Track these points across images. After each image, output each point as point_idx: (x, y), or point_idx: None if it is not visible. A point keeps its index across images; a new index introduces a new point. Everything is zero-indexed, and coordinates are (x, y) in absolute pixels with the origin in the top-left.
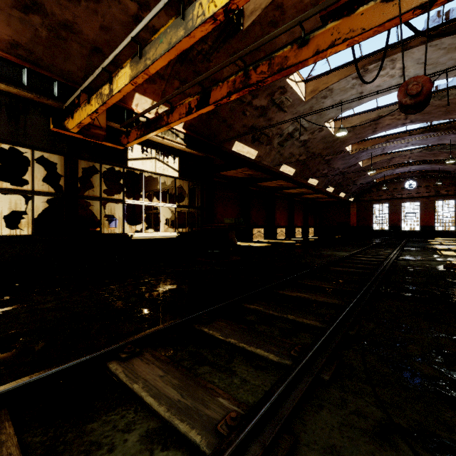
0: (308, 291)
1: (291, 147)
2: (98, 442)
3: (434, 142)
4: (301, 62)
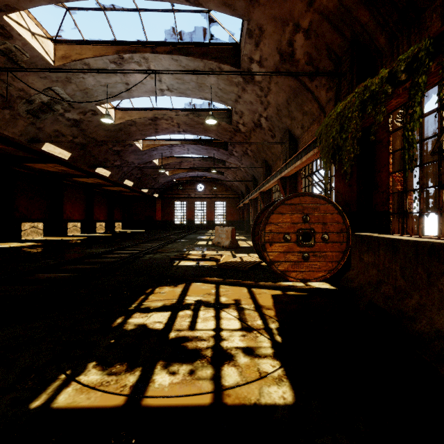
0: None
1: (55, 123)
2: None
3: (206, 154)
4: None
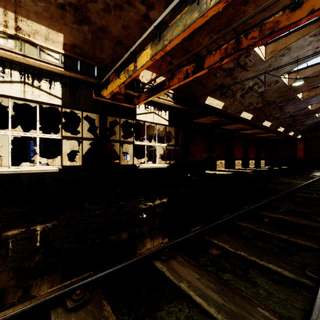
0: (287, 214)
1: (250, 98)
2: None
3: None
4: (293, 23)
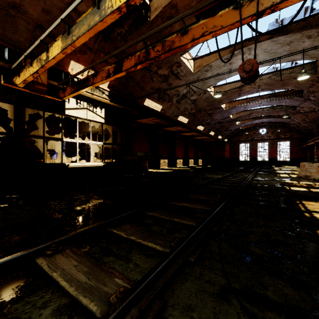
0: (191, 202)
1: (185, 104)
2: (19, 317)
3: (276, 103)
4: (183, 45)
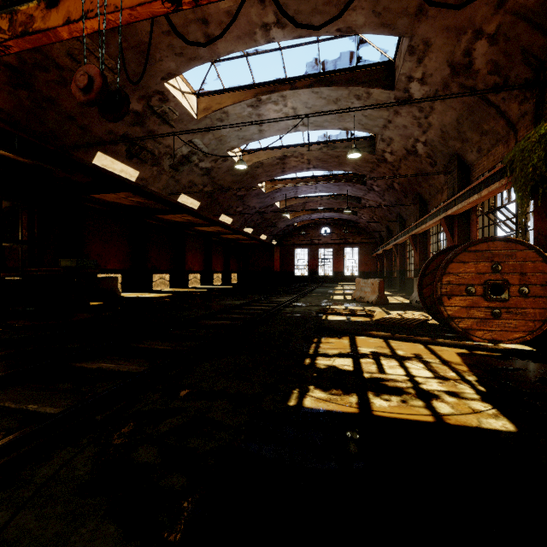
0: (124, 359)
1: (190, 174)
2: None
3: (337, 191)
4: (48, 29)
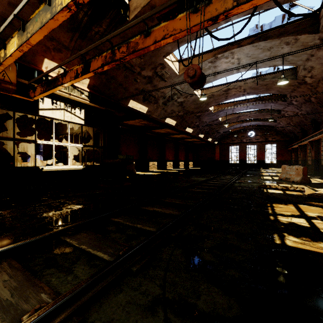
0: (163, 206)
1: (172, 106)
2: None
3: (262, 107)
4: (145, 47)
